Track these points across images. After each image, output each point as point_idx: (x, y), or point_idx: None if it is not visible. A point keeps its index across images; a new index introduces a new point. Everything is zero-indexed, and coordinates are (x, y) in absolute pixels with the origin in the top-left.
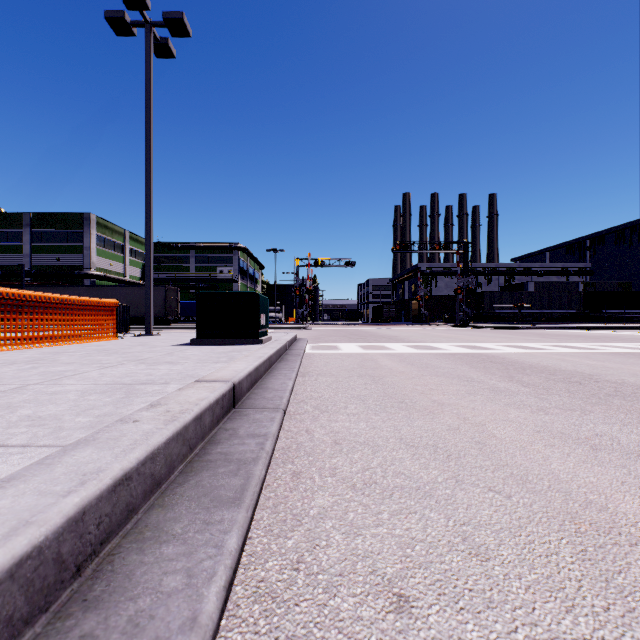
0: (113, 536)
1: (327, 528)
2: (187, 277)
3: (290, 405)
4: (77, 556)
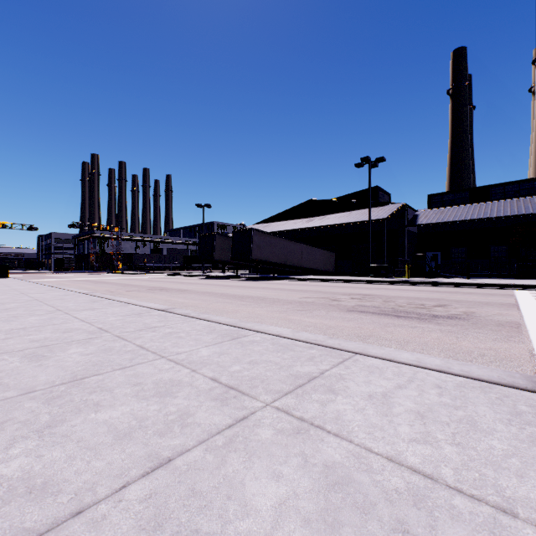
0: None
1: None
2: None
3: None
4: None
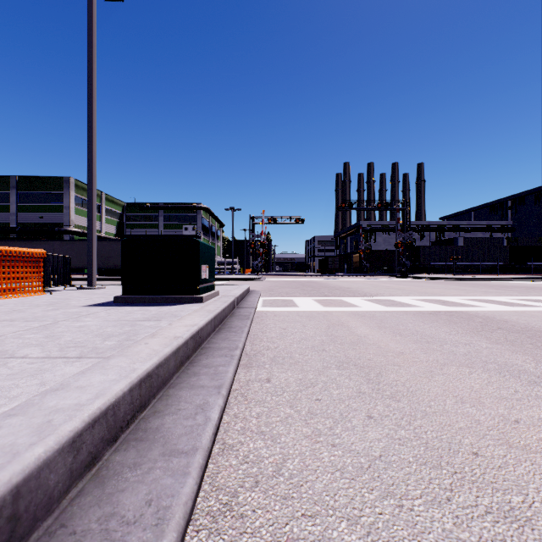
0: None
1: None
2: (156, 233)
3: None
4: None
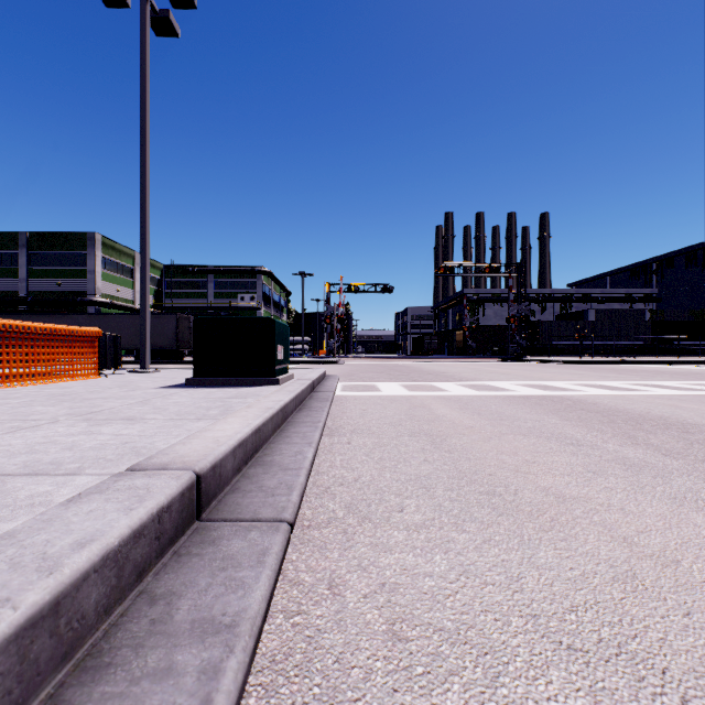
0: None
1: None
2: (205, 305)
3: (305, 501)
4: None
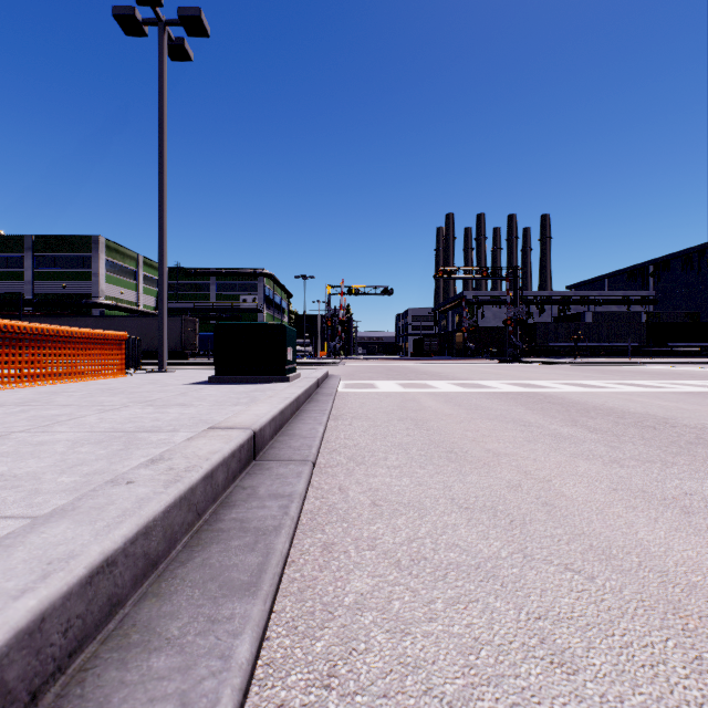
0: (88, 642)
1: (366, 624)
2: (207, 306)
3: (320, 455)
4: (32, 680)
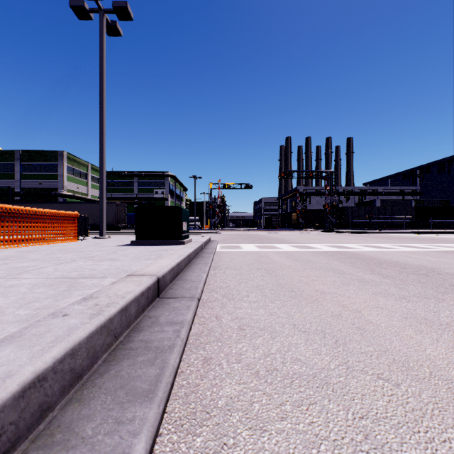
0: (21, 442)
1: (234, 422)
2: (132, 196)
3: (203, 294)
4: None
